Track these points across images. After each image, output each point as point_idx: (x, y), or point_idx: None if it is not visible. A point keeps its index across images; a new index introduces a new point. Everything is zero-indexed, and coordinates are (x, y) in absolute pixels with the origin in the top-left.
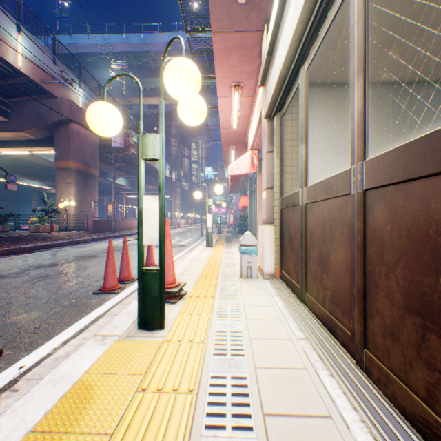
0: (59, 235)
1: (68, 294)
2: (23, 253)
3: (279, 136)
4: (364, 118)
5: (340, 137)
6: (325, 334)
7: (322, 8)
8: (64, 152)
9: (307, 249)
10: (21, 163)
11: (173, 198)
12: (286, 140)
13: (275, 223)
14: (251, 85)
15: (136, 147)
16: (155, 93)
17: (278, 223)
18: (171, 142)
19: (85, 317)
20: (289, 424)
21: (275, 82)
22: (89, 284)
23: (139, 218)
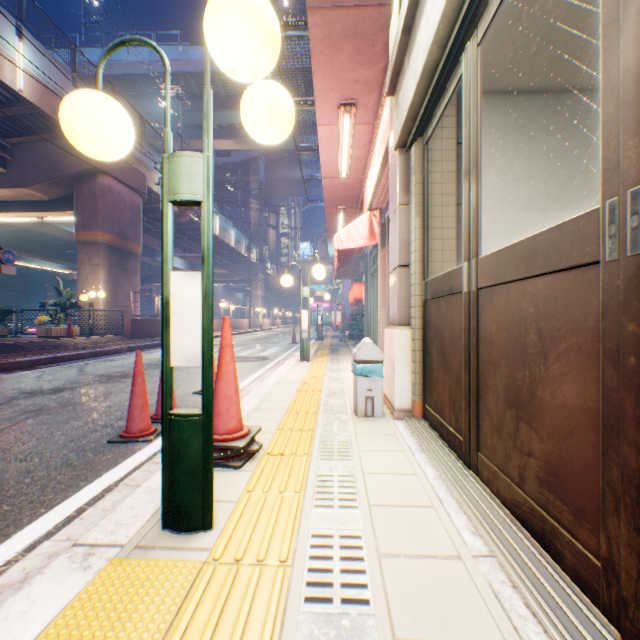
0: (80, 342)
1: (66, 443)
2: (17, 371)
3: (420, 178)
4: None
5: (521, 180)
6: (530, 547)
7: None
8: (89, 218)
9: (481, 373)
10: (31, 236)
11: (254, 287)
12: (432, 184)
13: (413, 325)
14: (370, 103)
15: (197, 211)
16: (226, 133)
17: (418, 325)
18: (250, 206)
19: (83, 490)
20: None
21: (418, 75)
22: (106, 424)
23: (163, 314)
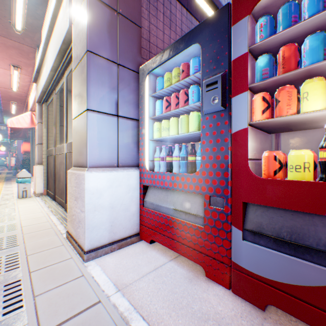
0: None
1: None
2: None
3: (47, 116)
4: (67, 130)
5: None
6: (59, 207)
7: (57, 80)
8: None
9: (56, 175)
10: None
11: None
12: (51, 118)
13: (44, 164)
14: (29, 70)
15: None
16: None
17: (46, 164)
18: None
19: None
20: (32, 225)
21: (41, 91)
22: None
23: None
